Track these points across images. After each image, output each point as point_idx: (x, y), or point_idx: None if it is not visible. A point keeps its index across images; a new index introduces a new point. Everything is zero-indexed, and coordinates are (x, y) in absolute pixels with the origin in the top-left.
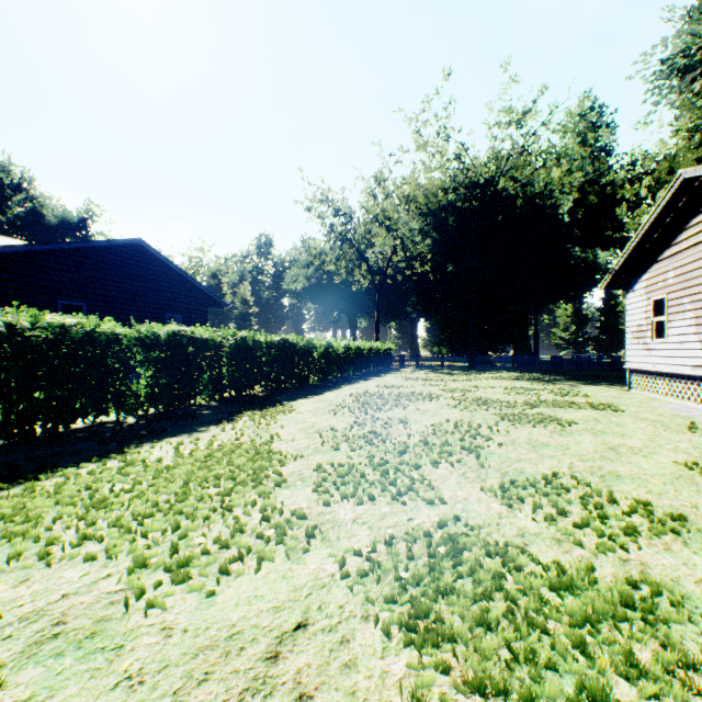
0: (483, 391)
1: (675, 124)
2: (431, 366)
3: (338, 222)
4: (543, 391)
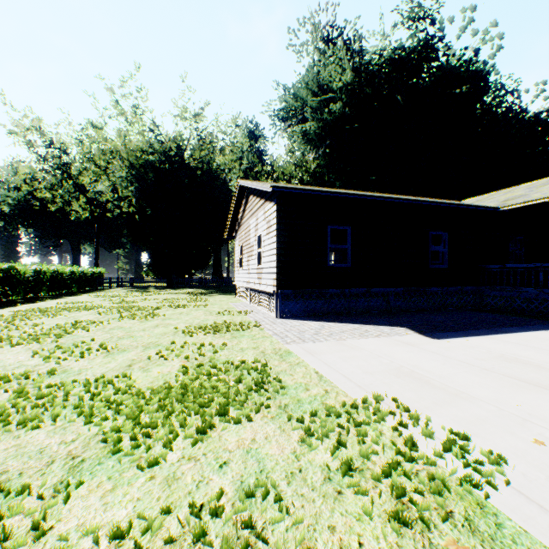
0: (146, 301)
1: (285, 147)
2: (137, 286)
3: (50, 153)
4: (187, 299)
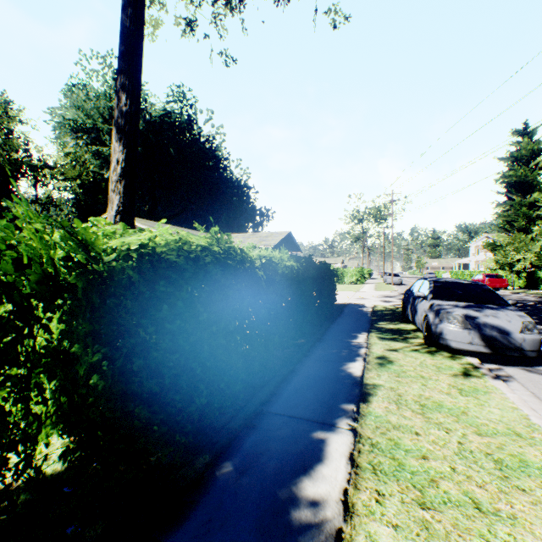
0: None
1: (66, 150)
2: None
3: None
4: None
